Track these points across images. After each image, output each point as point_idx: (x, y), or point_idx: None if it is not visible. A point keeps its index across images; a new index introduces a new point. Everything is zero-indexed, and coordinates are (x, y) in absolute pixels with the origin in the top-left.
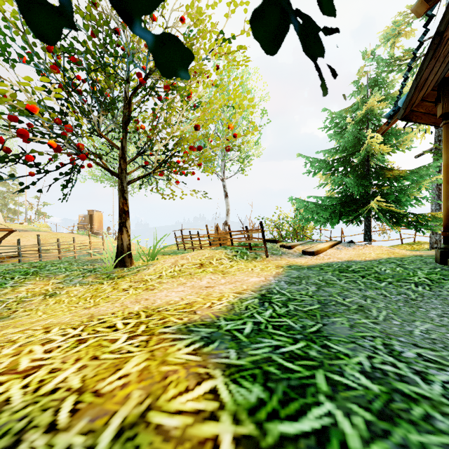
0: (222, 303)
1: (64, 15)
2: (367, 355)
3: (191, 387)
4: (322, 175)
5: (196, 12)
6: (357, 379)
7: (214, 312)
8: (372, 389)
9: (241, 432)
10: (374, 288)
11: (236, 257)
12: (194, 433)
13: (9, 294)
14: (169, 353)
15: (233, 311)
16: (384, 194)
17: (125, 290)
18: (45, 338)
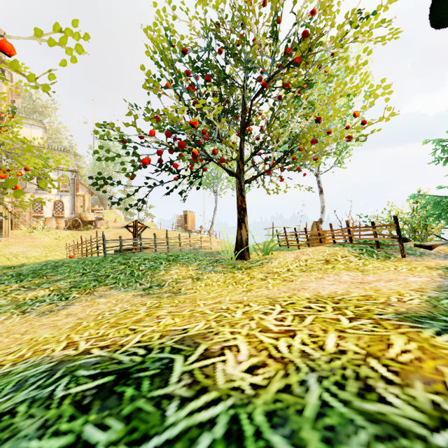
0: (412, 299)
1: None
2: None
3: None
4: None
5: (322, 1)
6: None
7: (417, 306)
8: None
9: None
10: None
11: (363, 255)
12: None
13: (165, 275)
14: (426, 338)
15: (440, 308)
16: None
17: (263, 279)
18: (257, 310)
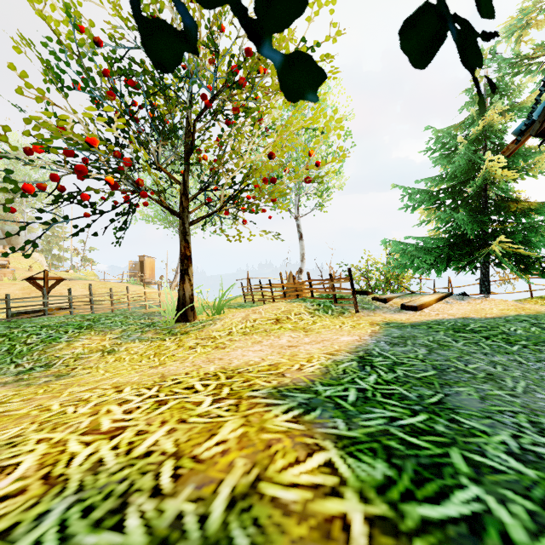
0: (314, 365)
1: (187, 39)
2: (511, 433)
3: (302, 458)
4: (423, 210)
5: None
6: (504, 461)
7: (306, 375)
8: (527, 474)
9: (373, 512)
10: (503, 353)
11: (318, 311)
12: (317, 509)
13: (65, 349)
14: (266, 419)
15: (329, 374)
16: (508, 233)
17: (191, 347)
18: (119, 398)
